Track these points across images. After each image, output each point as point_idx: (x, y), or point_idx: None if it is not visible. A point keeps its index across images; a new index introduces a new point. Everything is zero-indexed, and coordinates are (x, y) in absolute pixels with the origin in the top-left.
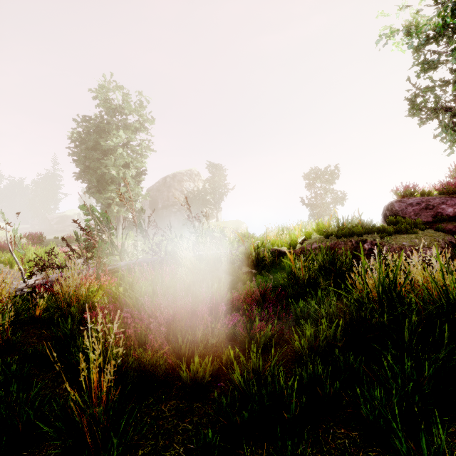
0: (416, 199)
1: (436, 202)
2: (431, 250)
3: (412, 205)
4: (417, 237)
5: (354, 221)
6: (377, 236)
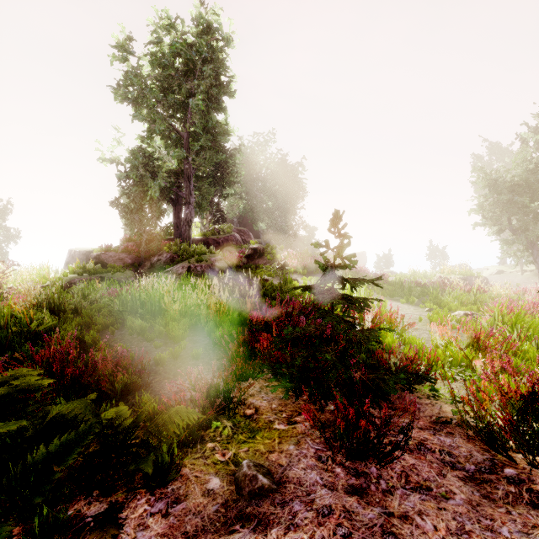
0: (114, 253)
1: (124, 256)
2: (132, 279)
3: (112, 257)
4: (125, 274)
5: (91, 265)
6: (109, 273)
